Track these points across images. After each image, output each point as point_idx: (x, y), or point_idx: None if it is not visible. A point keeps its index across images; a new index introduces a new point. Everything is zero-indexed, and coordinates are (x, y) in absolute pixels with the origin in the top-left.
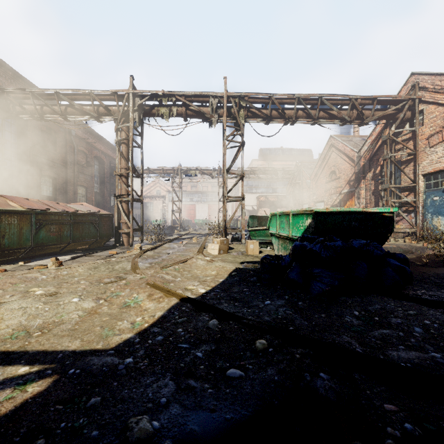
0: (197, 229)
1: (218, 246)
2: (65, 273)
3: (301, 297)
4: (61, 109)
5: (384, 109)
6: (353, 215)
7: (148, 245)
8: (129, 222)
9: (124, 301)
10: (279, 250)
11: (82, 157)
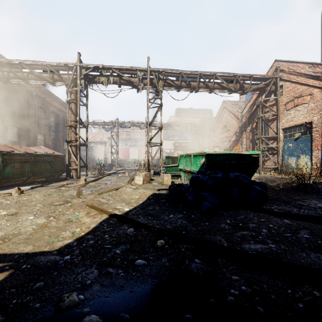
0: (130, 166)
1: (142, 178)
2: (25, 199)
3: (194, 212)
4: (24, 76)
5: (257, 84)
6: (232, 156)
7: (92, 178)
8: (77, 161)
9: (68, 218)
10: (185, 181)
11: (41, 112)
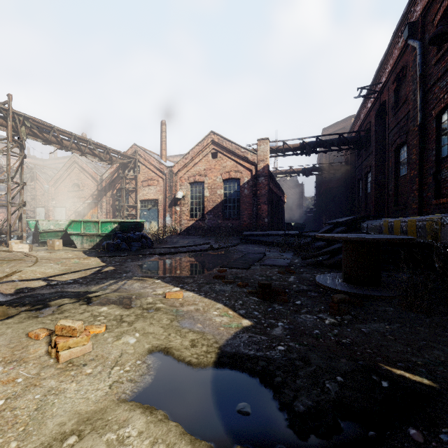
0: None
1: (28, 245)
2: None
3: (131, 252)
4: None
5: (122, 159)
6: (133, 223)
7: None
8: None
9: (72, 262)
10: (84, 243)
11: None
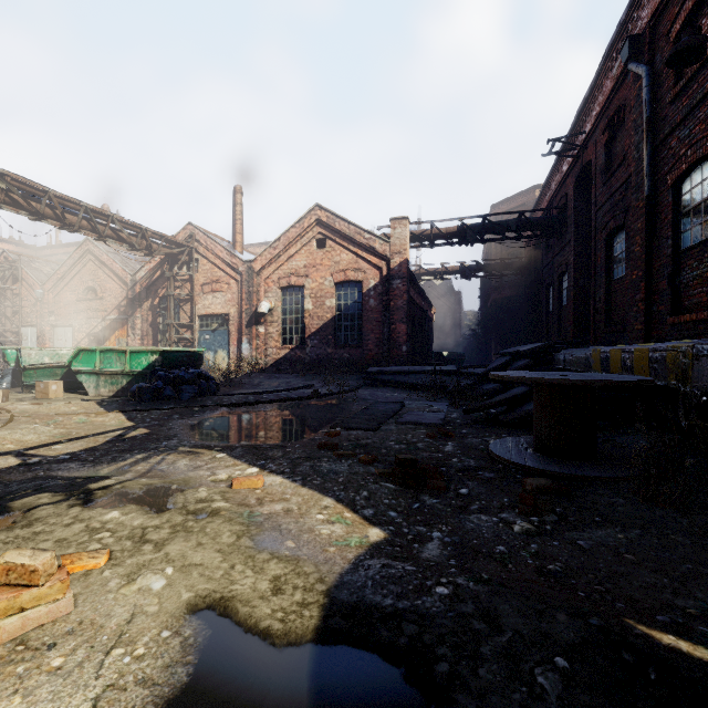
0: None
1: (0, 392)
2: None
3: (180, 402)
4: None
5: (169, 248)
6: (185, 353)
7: None
8: None
9: (74, 421)
10: (102, 387)
11: None
